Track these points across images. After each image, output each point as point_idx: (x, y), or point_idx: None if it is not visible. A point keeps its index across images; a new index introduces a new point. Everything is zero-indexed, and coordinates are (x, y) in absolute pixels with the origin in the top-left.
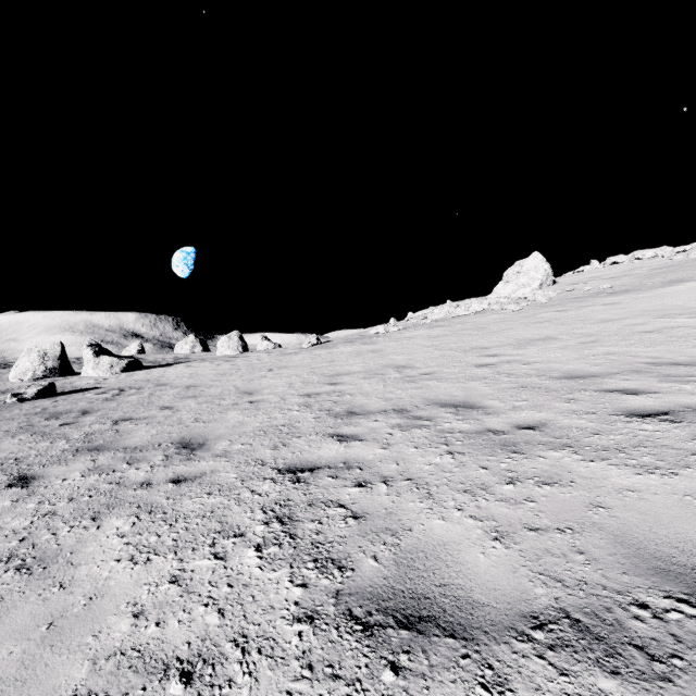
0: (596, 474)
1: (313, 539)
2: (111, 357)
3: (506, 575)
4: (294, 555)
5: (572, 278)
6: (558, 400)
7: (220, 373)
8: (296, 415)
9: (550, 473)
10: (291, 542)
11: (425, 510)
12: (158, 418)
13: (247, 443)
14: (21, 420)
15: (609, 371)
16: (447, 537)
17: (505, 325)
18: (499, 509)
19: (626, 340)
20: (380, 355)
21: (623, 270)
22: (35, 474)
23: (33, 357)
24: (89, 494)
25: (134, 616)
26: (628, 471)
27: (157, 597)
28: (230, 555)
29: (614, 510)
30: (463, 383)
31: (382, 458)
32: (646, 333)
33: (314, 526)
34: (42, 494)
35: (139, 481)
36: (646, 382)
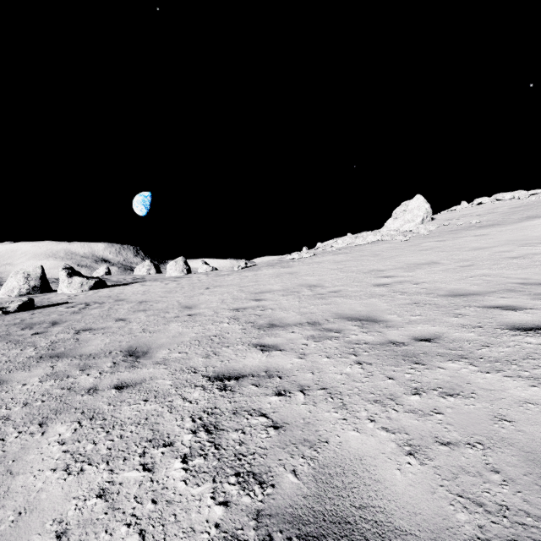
0: (494, 386)
1: (236, 451)
2: (81, 277)
3: (424, 497)
4: (217, 467)
5: (447, 215)
6: (447, 315)
7: (167, 291)
8: (226, 327)
9: (452, 384)
10: (216, 453)
11: (340, 421)
12: (112, 328)
13: (183, 351)
14: (1, 329)
15: (487, 290)
16: (362, 451)
17: (395, 252)
18: (409, 421)
19: (498, 264)
20: (295, 276)
21: (488, 208)
22: (0, 379)
23: (19, 277)
24: (42, 399)
25: (57, 536)
26: (523, 383)
27: (82, 514)
28: (157, 466)
29: (519, 424)
30: (365, 300)
31: (299, 367)
32: (513, 258)
33: (238, 436)
34: (2, 398)
35: (87, 386)
36: (521, 299)
